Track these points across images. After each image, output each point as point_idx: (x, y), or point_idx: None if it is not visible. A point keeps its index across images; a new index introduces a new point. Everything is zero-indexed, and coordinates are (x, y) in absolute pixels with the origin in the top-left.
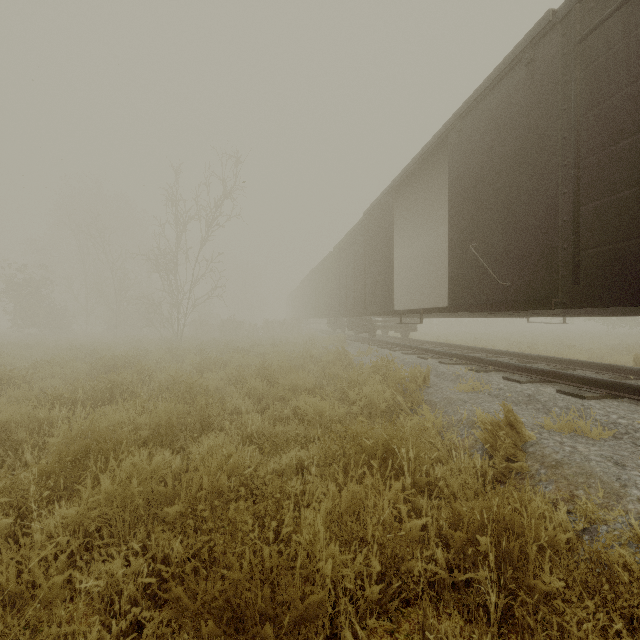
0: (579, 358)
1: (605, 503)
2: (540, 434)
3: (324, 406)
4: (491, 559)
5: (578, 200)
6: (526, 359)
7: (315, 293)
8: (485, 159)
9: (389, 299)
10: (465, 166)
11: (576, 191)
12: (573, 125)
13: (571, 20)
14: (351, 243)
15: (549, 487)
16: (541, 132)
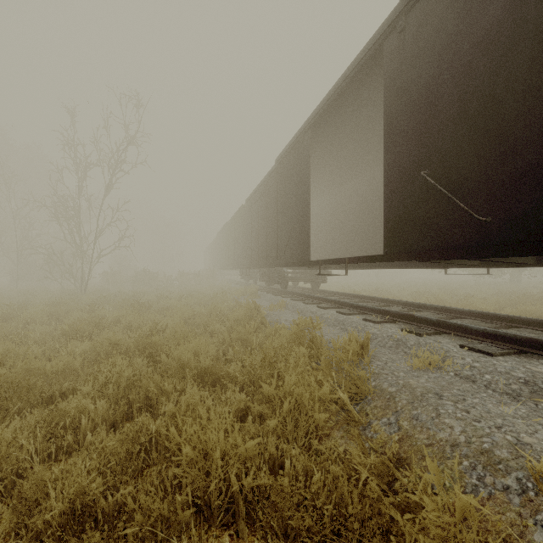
0: (486, 309)
1: None
2: None
3: (215, 439)
4: None
5: None
6: (455, 314)
7: (228, 246)
8: (444, 54)
9: (305, 248)
10: (410, 73)
11: None
12: None
13: None
14: (263, 193)
15: None
16: None
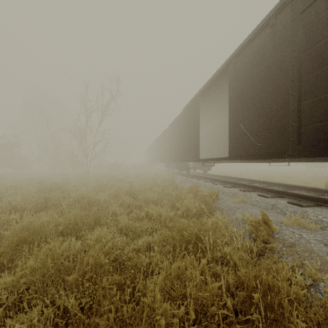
0: (295, 184)
1: (322, 269)
2: (281, 227)
3: (162, 211)
4: (262, 310)
5: (300, 99)
6: (269, 184)
7: (158, 150)
8: (248, 78)
9: (197, 153)
10: (237, 82)
11: (299, 94)
12: (297, 58)
13: (296, 1)
14: (177, 124)
15: (288, 258)
16: (279, 62)
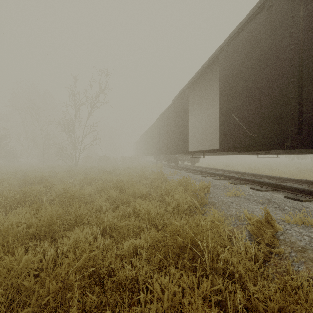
0: (282, 176)
1: None
2: (284, 226)
3: (151, 208)
4: None
5: (301, 85)
6: (258, 177)
7: (147, 142)
8: (241, 66)
9: (186, 145)
10: (229, 71)
11: (300, 79)
12: (298, 40)
13: None
14: (165, 116)
15: (301, 267)
16: (277, 47)
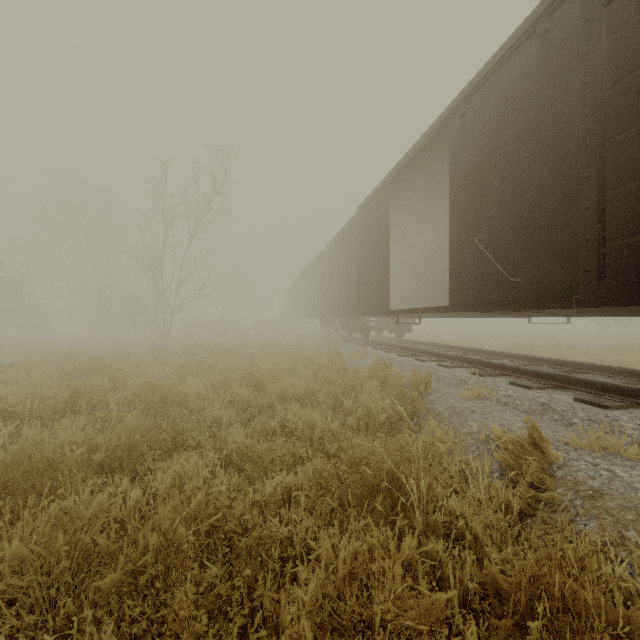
0: (580, 359)
1: None
2: (567, 453)
3: (315, 419)
4: None
5: (604, 184)
6: (529, 361)
7: (307, 292)
8: (492, 144)
9: (384, 298)
10: (469, 153)
11: (601, 174)
12: (598, 99)
13: None
14: (344, 240)
15: (590, 524)
16: (558, 110)
